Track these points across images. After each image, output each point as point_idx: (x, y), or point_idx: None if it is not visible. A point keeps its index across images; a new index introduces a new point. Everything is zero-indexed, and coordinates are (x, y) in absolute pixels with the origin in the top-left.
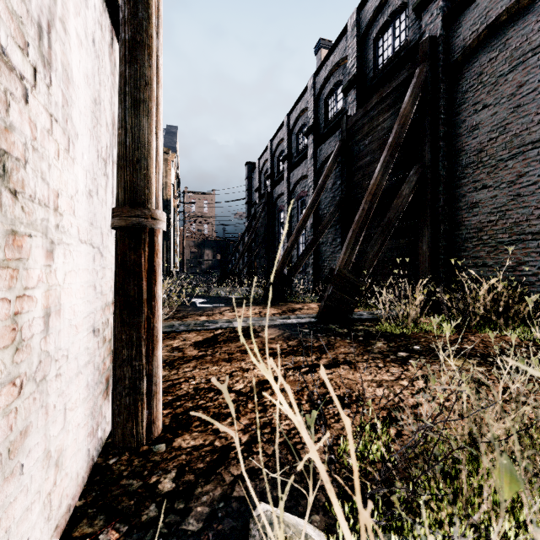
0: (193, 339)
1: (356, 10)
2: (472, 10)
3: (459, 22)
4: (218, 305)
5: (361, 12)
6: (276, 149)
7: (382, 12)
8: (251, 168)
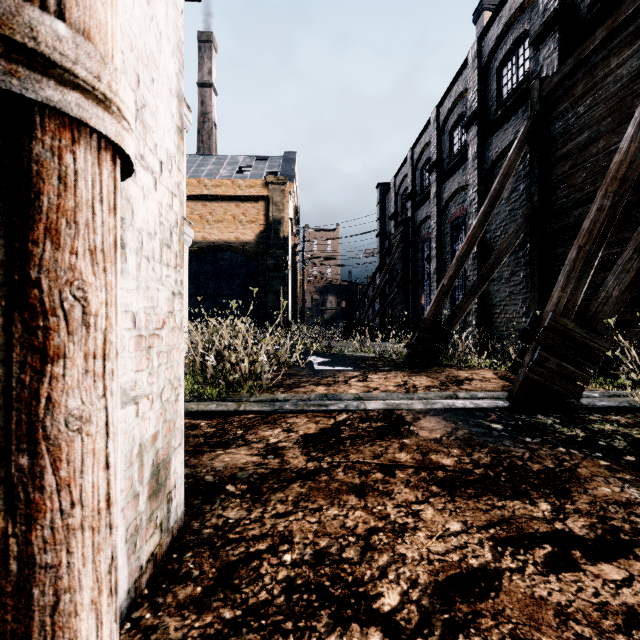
0: (302, 429)
1: None
2: None
3: None
4: (343, 369)
5: None
6: (418, 159)
7: None
8: (384, 190)
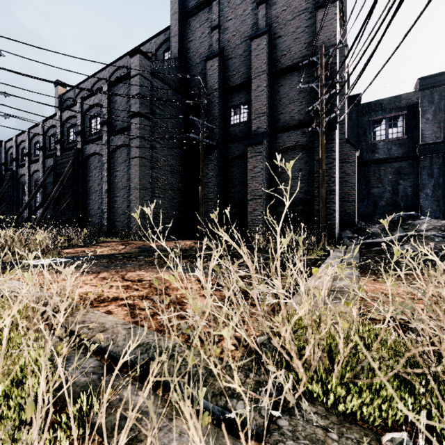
0: None
1: (60, 111)
2: (88, 147)
3: (86, 147)
4: None
5: (63, 113)
6: (20, 144)
7: (70, 121)
8: None
